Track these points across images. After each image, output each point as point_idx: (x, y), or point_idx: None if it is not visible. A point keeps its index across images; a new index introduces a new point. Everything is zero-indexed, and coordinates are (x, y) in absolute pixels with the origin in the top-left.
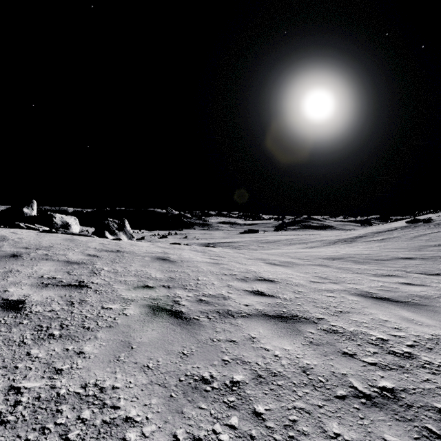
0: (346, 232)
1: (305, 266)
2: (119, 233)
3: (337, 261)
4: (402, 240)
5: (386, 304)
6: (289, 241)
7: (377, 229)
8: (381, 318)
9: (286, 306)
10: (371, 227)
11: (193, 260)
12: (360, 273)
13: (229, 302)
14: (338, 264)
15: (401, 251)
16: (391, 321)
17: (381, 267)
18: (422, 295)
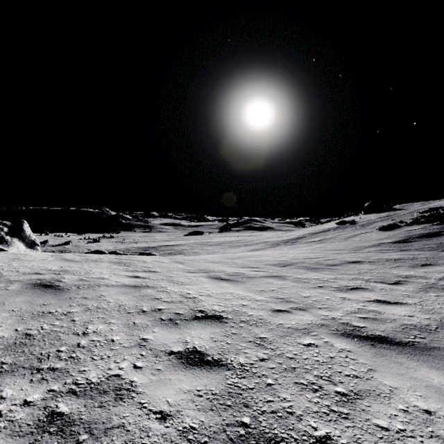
0: (286, 233)
1: (258, 279)
2: (11, 240)
3: (289, 268)
4: (338, 241)
5: (391, 352)
6: (233, 243)
7: (313, 230)
8: (417, 405)
9: (249, 401)
10: (307, 228)
11: (99, 284)
12: (323, 288)
13: (126, 409)
14: (292, 273)
15: (343, 253)
16: (436, 413)
17: (337, 275)
18: (419, 326)
